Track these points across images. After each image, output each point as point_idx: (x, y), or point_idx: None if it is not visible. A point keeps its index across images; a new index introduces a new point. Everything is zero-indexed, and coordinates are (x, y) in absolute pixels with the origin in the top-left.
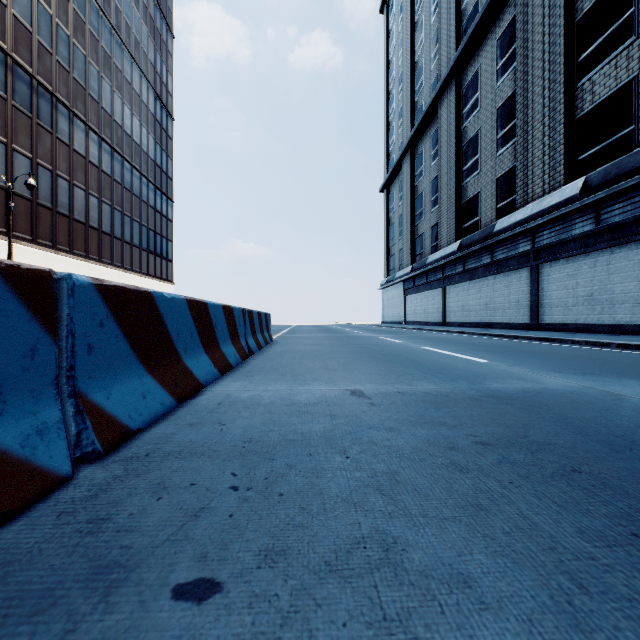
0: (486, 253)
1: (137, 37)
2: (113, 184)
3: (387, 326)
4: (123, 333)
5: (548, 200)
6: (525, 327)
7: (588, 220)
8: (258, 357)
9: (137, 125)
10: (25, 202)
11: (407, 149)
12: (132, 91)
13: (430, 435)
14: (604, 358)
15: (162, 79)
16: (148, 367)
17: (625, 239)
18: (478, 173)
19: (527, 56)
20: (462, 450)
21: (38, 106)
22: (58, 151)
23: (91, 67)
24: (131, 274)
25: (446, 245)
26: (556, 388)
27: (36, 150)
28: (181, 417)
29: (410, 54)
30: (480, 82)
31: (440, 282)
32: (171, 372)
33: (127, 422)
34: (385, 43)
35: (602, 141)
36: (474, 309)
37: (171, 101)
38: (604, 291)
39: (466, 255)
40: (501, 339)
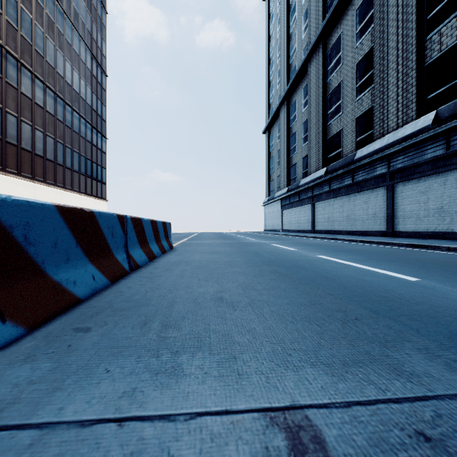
0: (348, 176)
1: (77, 9)
2: (56, 122)
3: (270, 233)
4: None
5: (402, 131)
6: (381, 234)
7: (439, 146)
8: (140, 273)
9: (77, 77)
10: None
11: (284, 100)
12: (72, 51)
13: None
14: None
15: (97, 44)
16: None
17: None
18: (340, 115)
19: (383, 18)
20: None
21: None
22: (7, 92)
23: (37, 28)
24: (71, 193)
25: (315, 171)
26: None
27: None
28: None
29: (286, 28)
30: (342, 44)
31: (310, 199)
32: None
33: None
34: (267, 22)
35: (449, 81)
36: (338, 220)
37: (105, 62)
38: (453, 204)
39: (331, 178)
40: (376, 245)
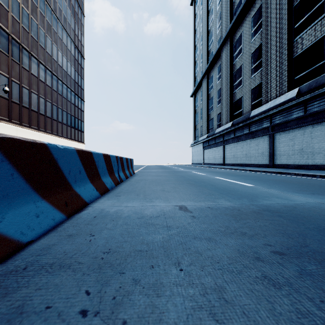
0: (246, 128)
1: (65, 15)
2: (52, 92)
3: (194, 165)
4: (19, 172)
5: (279, 100)
6: (266, 166)
7: (300, 110)
8: (125, 183)
9: (65, 61)
10: (5, 100)
11: (205, 74)
12: (62, 43)
13: (238, 245)
14: (318, 183)
15: (78, 38)
16: (43, 195)
17: (320, 120)
18: (241, 86)
19: (267, 25)
20: (266, 260)
21: (12, 50)
22: (23, 74)
23: (40, 30)
24: (62, 138)
25: (225, 124)
26: (303, 204)
27: (11, 73)
28: (65, 229)
29: (206, 26)
30: (243, 39)
31: (222, 143)
32: (63, 196)
33: (18, 237)
34: (193, 20)
35: (307, 69)
36: (240, 157)
37: (83, 49)
38: (309, 147)
39: (235, 129)
40: (256, 172)
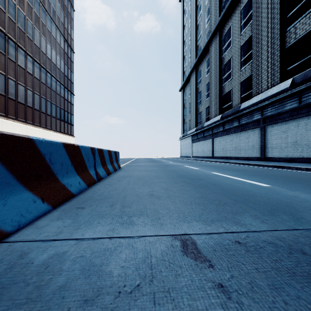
0: (235, 120)
1: (54, 8)
2: (41, 84)
3: (184, 158)
4: None
5: (271, 91)
6: (257, 159)
7: (294, 101)
8: (103, 182)
9: (54, 54)
10: None
11: (193, 69)
12: (51, 36)
13: None
14: None
15: (68, 31)
16: None
17: None
18: (231, 79)
19: (258, 16)
20: None
21: None
22: (9, 65)
23: (28, 22)
24: (51, 131)
25: (214, 117)
26: None
27: None
28: None
29: (195, 21)
30: (232, 32)
31: (211, 136)
32: None
33: None
34: (182, 16)
35: (301, 59)
36: (229, 150)
37: (73, 43)
38: (303, 140)
39: (225, 122)
40: (251, 166)
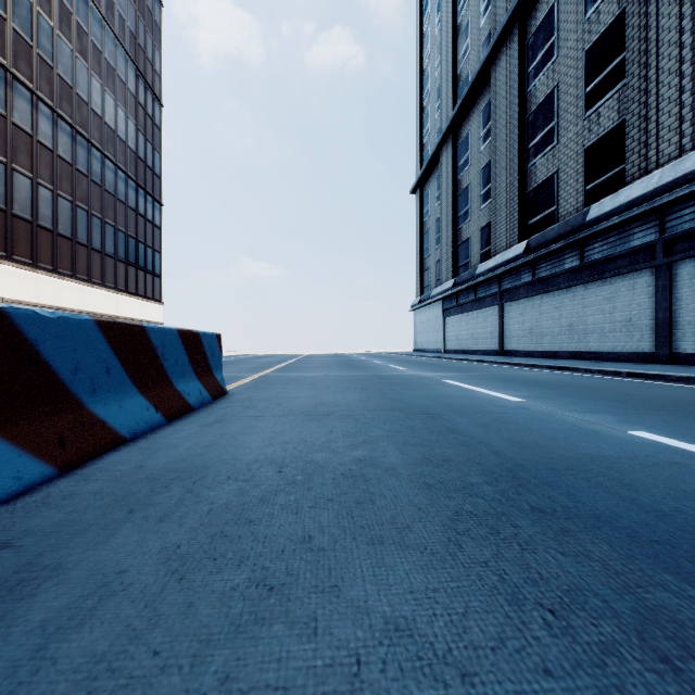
0: (571, 253)
1: None
2: (75, 175)
3: (426, 356)
4: None
5: None
6: (644, 358)
7: None
8: None
9: (111, 105)
10: None
11: (447, 134)
12: (103, 61)
13: None
14: None
15: (146, 54)
16: None
17: None
18: (554, 147)
19: None
20: None
21: None
22: None
23: (41, 19)
24: (102, 290)
25: (504, 249)
26: None
27: None
28: None
29: (451, 15)
30: (557, 21)
31: (495, 298)
32: None
33: None
34: (418, 13)
35: None
36: (550, 333)
37: (159, 83)
38: None
39: (538, 259)
40: (688, 386)
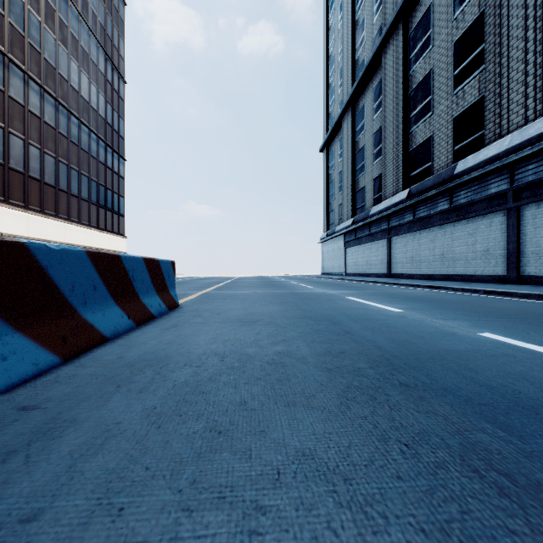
0: (443, 199)
1: None
2: (58, 136)
3: (331, 278)
4: None
5: (537, 126)
6: (498, 280)
7: None
8: None
9: (85, 82)
10: None
11: (348, 106)
12: (80, 48)
13: None
14: None
15: (113, 42)
16: None
17: None
18: (429, 116)
19: None
20: None
21: None
22: None
23: (31, 15)
24: (78, 226)
25: (391, 195)
26: None
27: None
28: None
29: (351, 13)
30: (432, 19)
31: (385, 233)
32: None
33: None
34: (325, 11)
35: None
36: (426, 260)
37: (123, 65)
38: None
39: (417, 203)
40: (528, 300)
